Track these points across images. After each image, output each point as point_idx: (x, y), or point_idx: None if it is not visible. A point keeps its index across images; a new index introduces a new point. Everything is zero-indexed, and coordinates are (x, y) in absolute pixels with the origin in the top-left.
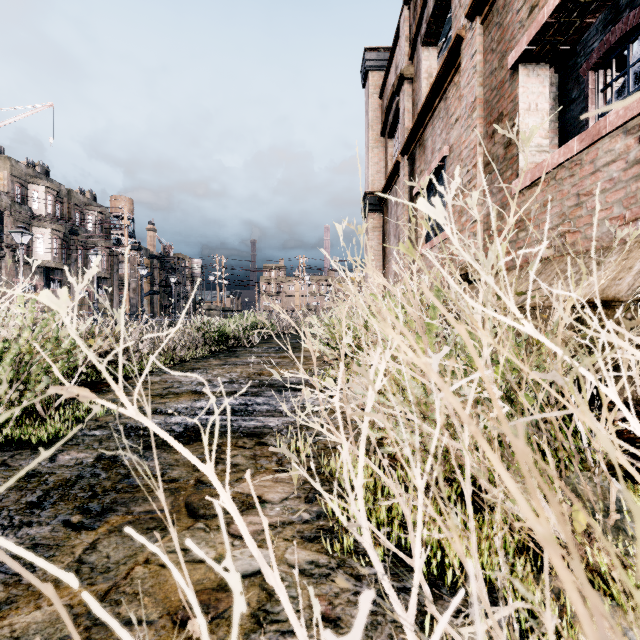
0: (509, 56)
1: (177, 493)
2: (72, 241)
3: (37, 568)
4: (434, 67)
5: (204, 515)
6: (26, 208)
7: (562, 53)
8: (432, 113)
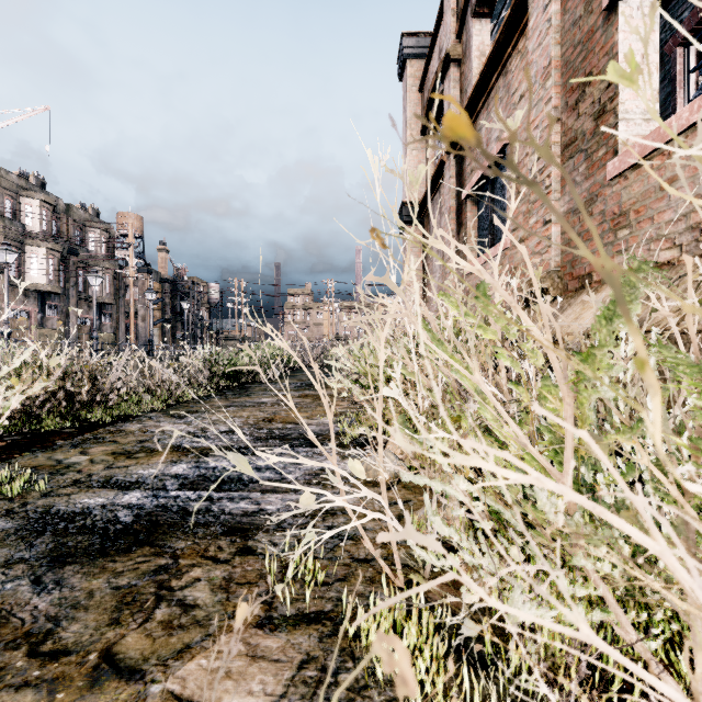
0: None
1: (47, 698)
2: (71, 262)
3: None
4: (487, 44)
5: None
6: (18, 224)
7: None
8: (487, 95)
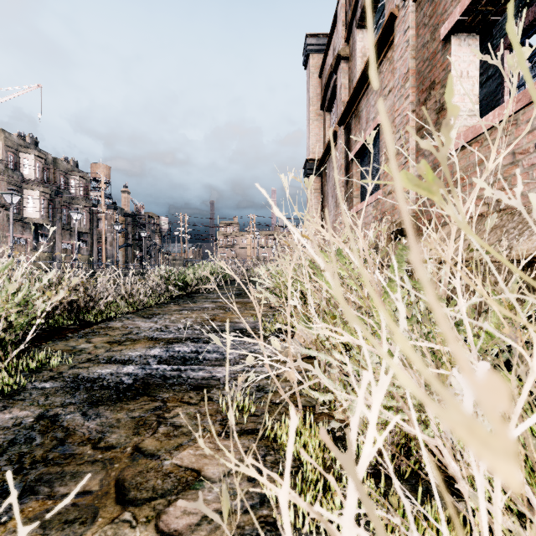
0: (442, 27)
1: (110, 466)
2: (57, 201)
3: None
4: (368, 47)
5: (134, 500)
6: (18, 173)
7: (492, 23)
8: (367, 87)
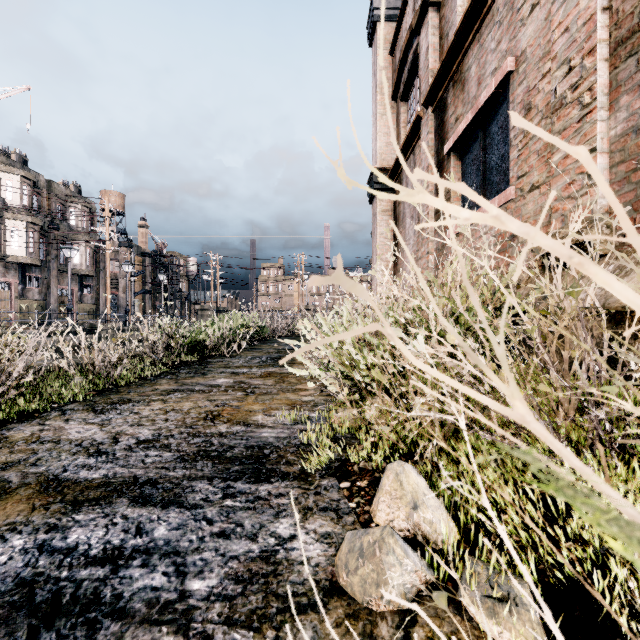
0: None
1: None
2: (52, 236)
3: None
4: None
5: None
6: None
7: None
8: (480, 23)
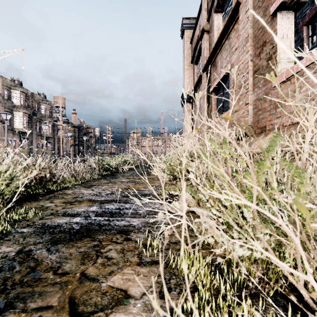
0: (271, 7)
1: (65, 287)
2: (34, 118)
3: None
4: (221, 24)
5: (82, 313)
6: (10, 102)
7: (303, 4)
8: (221, 47)
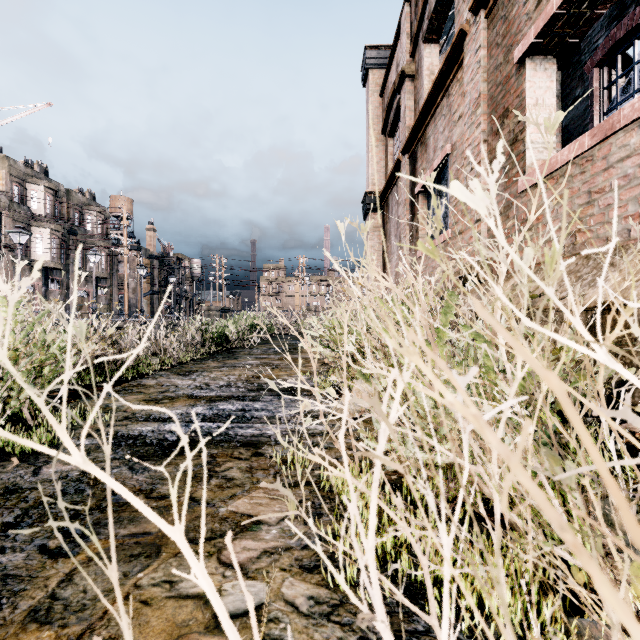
0: (515, 50)
1: (166, 512)
2: (71, 241)
3: (4, 605)
4: (436, 64)
5: (194, 539)
6: (25, 208)
7: (570, 46)
8: (434, 110)
